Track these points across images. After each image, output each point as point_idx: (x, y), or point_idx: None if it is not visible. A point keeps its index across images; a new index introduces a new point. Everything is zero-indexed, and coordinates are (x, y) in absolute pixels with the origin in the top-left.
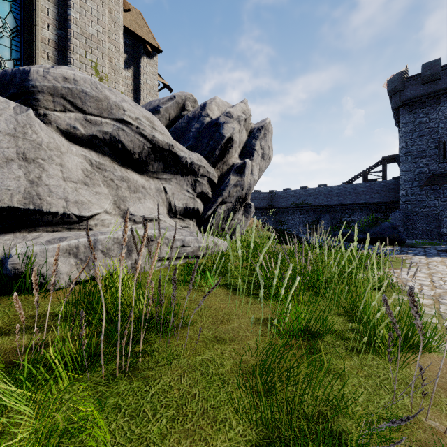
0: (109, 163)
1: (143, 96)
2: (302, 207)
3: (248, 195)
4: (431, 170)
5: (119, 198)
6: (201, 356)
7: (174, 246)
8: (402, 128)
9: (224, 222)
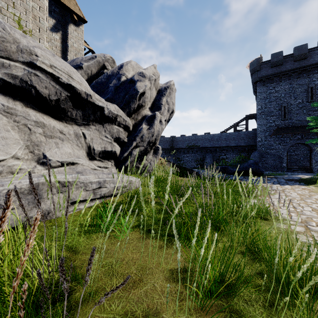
0: (21, 108)
1: (70, 57)
2: (194, 148)
3: (157, 140)
4: (277, 125)
5: (32, 142)
6: None
7: (90, 189)
8: (259, 96)
9: (138, 162)
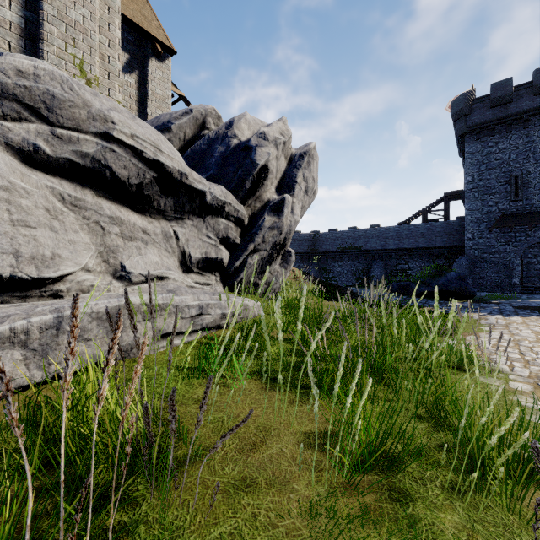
0: (92, 199)
1: (151, 110)
2: (351, 252)
3: (287, 241)
4: (502, 210)
5: (106, 248)
6: (219, 527)
7: (187, 316)
8: (468, 159)
9: (257, 275)
